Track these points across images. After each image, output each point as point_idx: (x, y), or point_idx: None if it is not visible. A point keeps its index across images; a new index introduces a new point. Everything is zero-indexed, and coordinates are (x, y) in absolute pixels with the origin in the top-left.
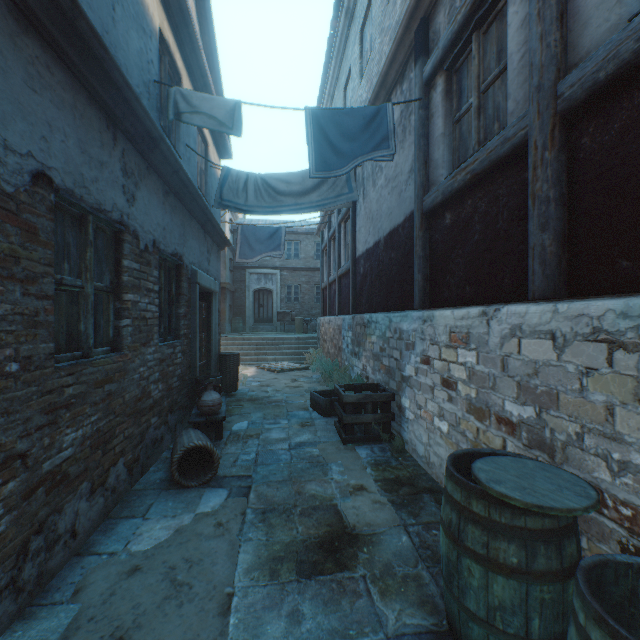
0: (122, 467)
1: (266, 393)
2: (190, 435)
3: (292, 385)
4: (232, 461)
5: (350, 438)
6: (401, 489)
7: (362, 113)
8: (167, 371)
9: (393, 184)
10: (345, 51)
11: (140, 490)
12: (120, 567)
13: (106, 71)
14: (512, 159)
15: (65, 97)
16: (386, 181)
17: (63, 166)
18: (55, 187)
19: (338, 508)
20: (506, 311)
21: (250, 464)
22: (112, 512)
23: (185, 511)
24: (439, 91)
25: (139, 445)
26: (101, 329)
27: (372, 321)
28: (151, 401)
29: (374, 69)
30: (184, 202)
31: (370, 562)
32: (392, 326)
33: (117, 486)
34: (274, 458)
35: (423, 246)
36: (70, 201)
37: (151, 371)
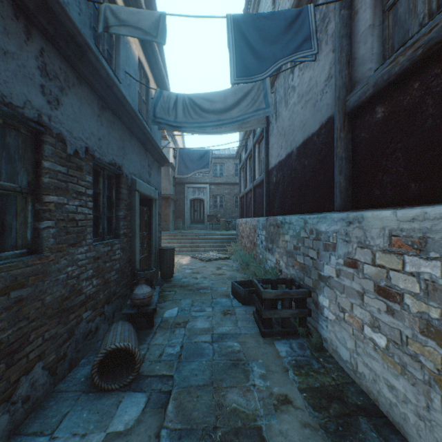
0: (40, 371)
1: (196, 280)
2: (116, 332)
3: (217, 273)
4: (157, 355)
5: (268, 332)
6: (331, 406)
7: (283, 16)
8: (103, 267)
9: (307, 98)
10: (259, 6)
11: (61, 392)
12: None
13: None
14: None
15: None
16: (299, 97)
17: None
18: None
19: (263, 435)
20: None
21: (173, 360)
22: (22, 424)
23: (97, 427)
24: None
25: (66, 342)
26: (13, 231)
27: (285, 222)
28: (83, 297)
29: (286, 5)
30: (122, 120)
31: None
32: (307, 227)
33: (32, 393)
34: (197, 353)
35: (345, 147)
36: None
37: (83, 269)
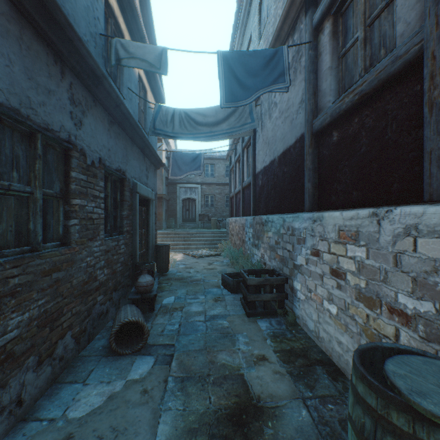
0: (70, 338)
1: (189, 273)
2: (126, 311)
3: (208, 267)
4: (160, 331)
5: (253, 312)
6: (297, 360)
7: (263, 54)
8: (112, 259)
9: (286, 115)
10: (247, 22)
11: (85, 356)
12: (56, 434)
13: (49, 10)
14: (402, 76)
15: (10, 28)
16: (280, 113)
17: (8, 87)
18: (0, 105)
19: (244, 378)
20: (399, 212)
21: (174, 334)
22: (59, 377)
23: (118, 377)
24: (327, 33)
25: (86, 319)
26: (51, 227)
27: (269, 221)
28: (97, 283)
29: (270, 30)
30: (126, 131)
31: (275, 439)
32: (285, 225)
33: (65, 355)
34: (193, 329)
35: (312, 160)
36: (16, 119)
37: (97, 260)
